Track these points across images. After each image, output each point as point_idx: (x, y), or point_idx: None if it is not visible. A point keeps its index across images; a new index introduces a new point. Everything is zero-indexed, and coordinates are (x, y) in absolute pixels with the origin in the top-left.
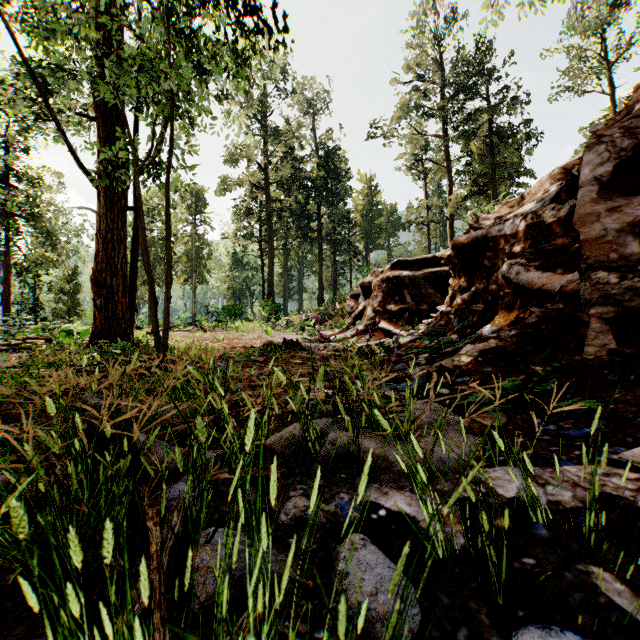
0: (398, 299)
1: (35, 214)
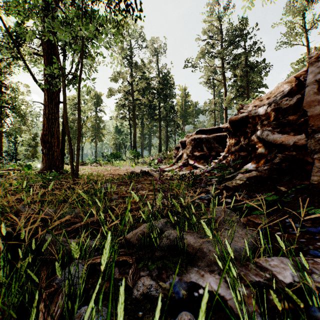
0: (200, 149)
1: (15, 106)
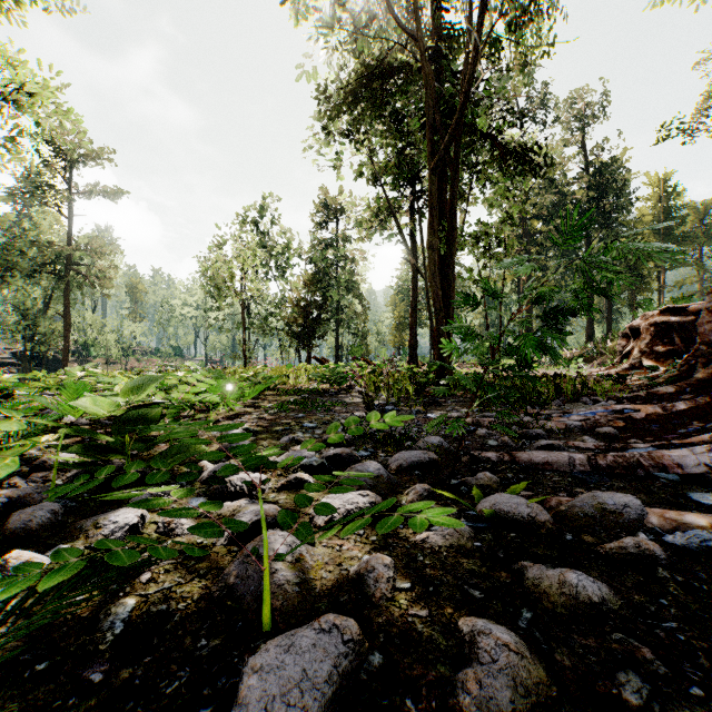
0: (666, 341)
1: (354, 285)
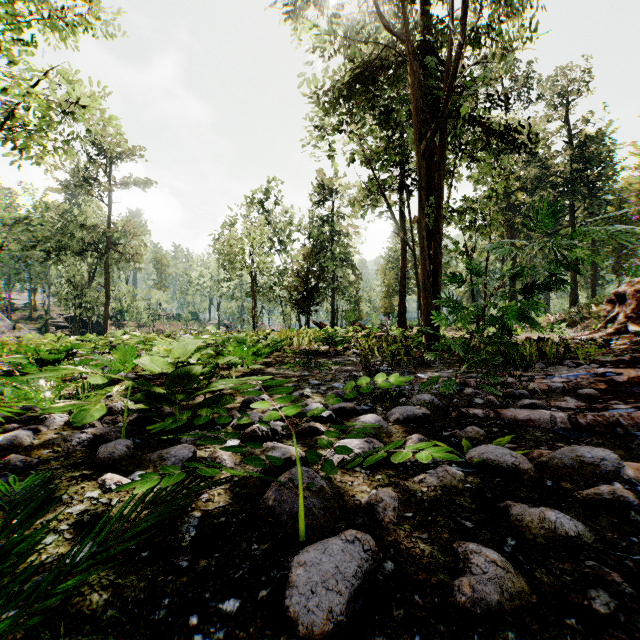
0: None
1: (348, 257)
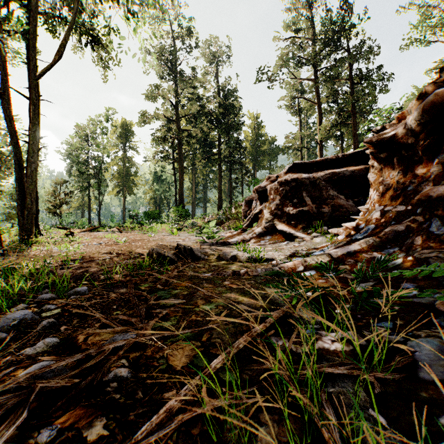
0: (296, 202)
1: None
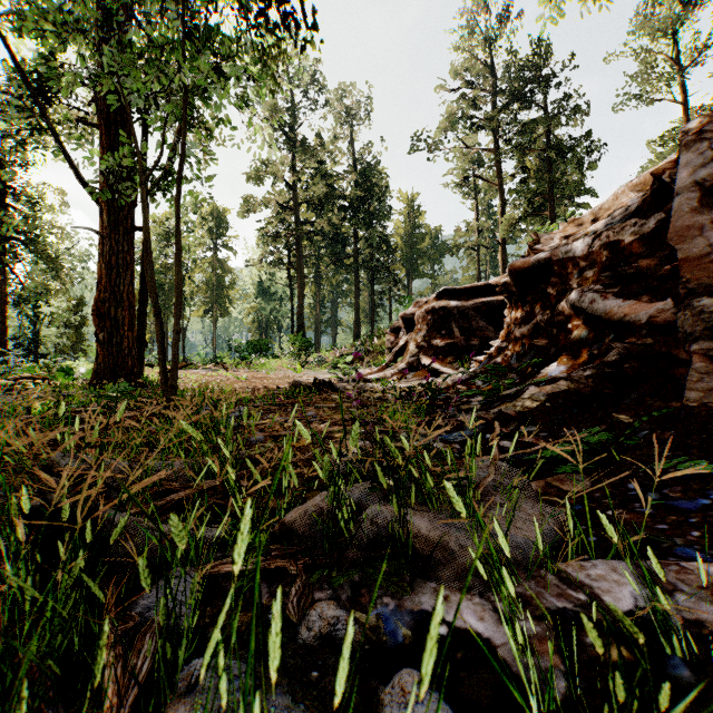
0: (445, 333)
1: (34, 237)
